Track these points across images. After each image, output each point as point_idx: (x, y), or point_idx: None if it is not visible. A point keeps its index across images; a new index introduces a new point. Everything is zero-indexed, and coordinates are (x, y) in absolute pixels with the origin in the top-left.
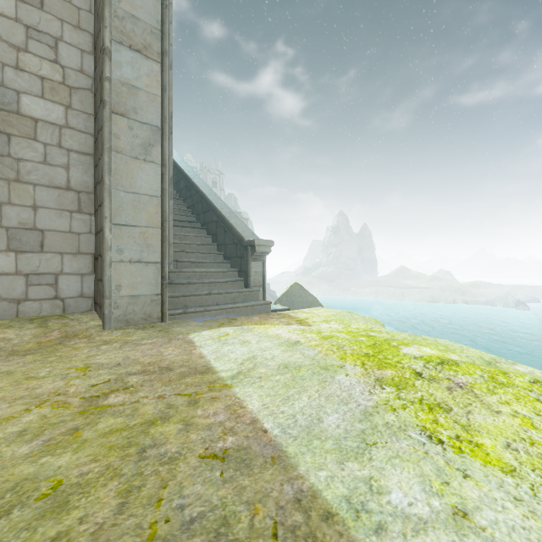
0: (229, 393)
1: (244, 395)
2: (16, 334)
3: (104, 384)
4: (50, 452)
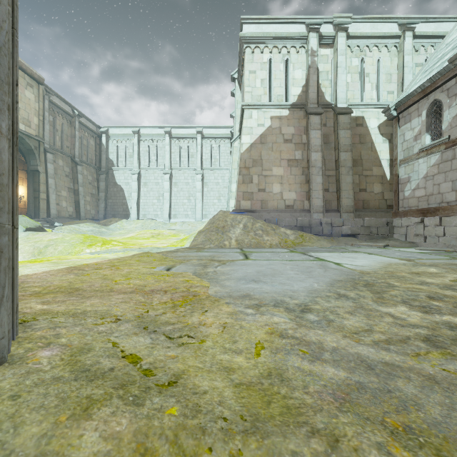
0: (90, 263)
1: (91, 262)
2: (25, 304)
3: (99, 269)
4: (133, 262)
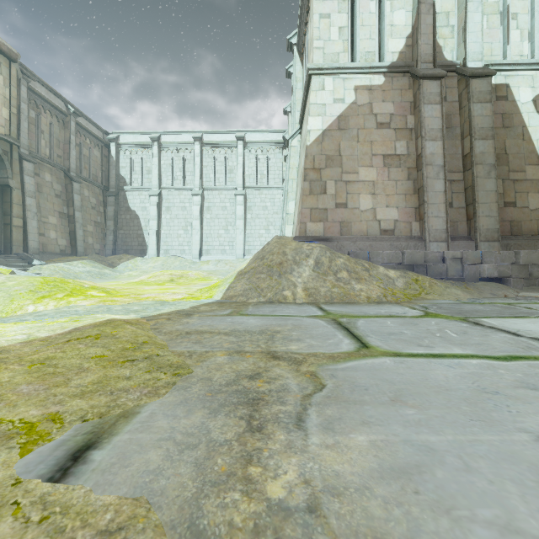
0: None
1: None
2: None
3: None
4: None
